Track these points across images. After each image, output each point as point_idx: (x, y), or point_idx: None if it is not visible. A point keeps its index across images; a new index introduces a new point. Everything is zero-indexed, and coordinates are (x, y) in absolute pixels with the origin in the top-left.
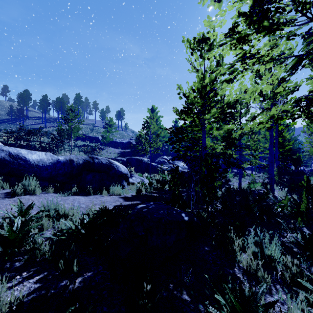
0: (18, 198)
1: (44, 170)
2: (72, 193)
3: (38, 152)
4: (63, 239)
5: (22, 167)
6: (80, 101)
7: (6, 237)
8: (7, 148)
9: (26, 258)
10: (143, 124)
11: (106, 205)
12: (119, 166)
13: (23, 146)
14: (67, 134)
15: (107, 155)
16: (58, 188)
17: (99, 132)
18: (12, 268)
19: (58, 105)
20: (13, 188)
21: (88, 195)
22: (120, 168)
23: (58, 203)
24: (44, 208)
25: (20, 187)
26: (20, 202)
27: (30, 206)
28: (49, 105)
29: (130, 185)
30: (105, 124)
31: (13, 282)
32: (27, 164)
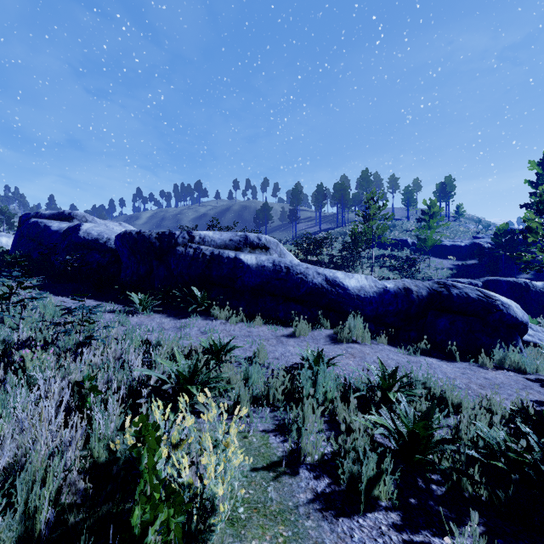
0: (378, 356)
1: (367, 304)
2: (418, 350)
3: (356, 275)
4: (495, 466)
5: (341, 298)
6: (369, 182)
7: (416, 435)
8: (322, 271)
9: (448, 485)
10: (540, 202)
11: (509, 393)
12: (508, 305)
13: (312, 262)
14: (368, 240)
15: (429, 273)
16: (393, 336)
17: (404, 229)
18: (434, 495)
19: (338, 196)
20: (336, 328)
21: (450, 360)
22: (512, 310)
23: (430, 374)
24: (407, 377)
25: (347, 329)
26: (381, 363)
27: (394, 373)
28: (325, 198)
29: (524, 347)
30: (421, 214)
31: (467, 537)
32: (346, 294)
